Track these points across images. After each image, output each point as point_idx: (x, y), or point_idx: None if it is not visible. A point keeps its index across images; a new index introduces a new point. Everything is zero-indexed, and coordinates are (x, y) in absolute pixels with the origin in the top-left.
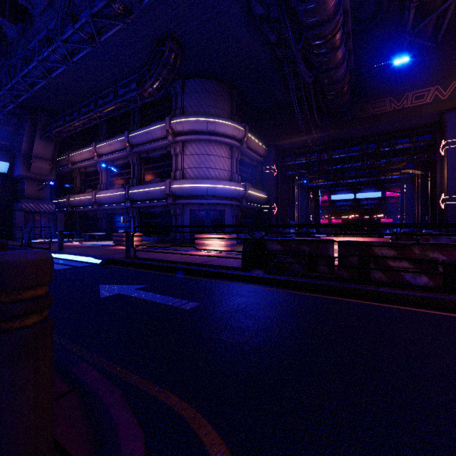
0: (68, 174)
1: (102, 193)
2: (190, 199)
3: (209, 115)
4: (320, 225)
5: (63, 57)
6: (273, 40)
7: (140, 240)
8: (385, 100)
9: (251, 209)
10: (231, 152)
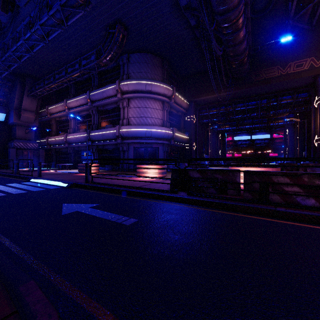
0: (47, 122)
1: (71, 135)
2: (133, 140)
3: (147, 79)
4: (230, 159)
5: (41, 37)
6: (193, 24)
7: (97, 169)
8: (274, 67)
9: (177, 147)
10: (163, 105)
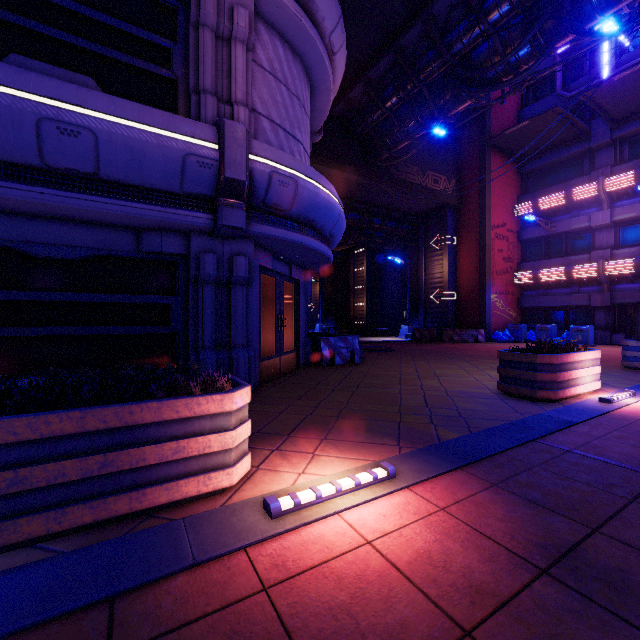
0: None
1: None
2: (300, 232)
3: None
4: None
5: None
6: None
7: None
8: (414, 167)
9: None
10: None
